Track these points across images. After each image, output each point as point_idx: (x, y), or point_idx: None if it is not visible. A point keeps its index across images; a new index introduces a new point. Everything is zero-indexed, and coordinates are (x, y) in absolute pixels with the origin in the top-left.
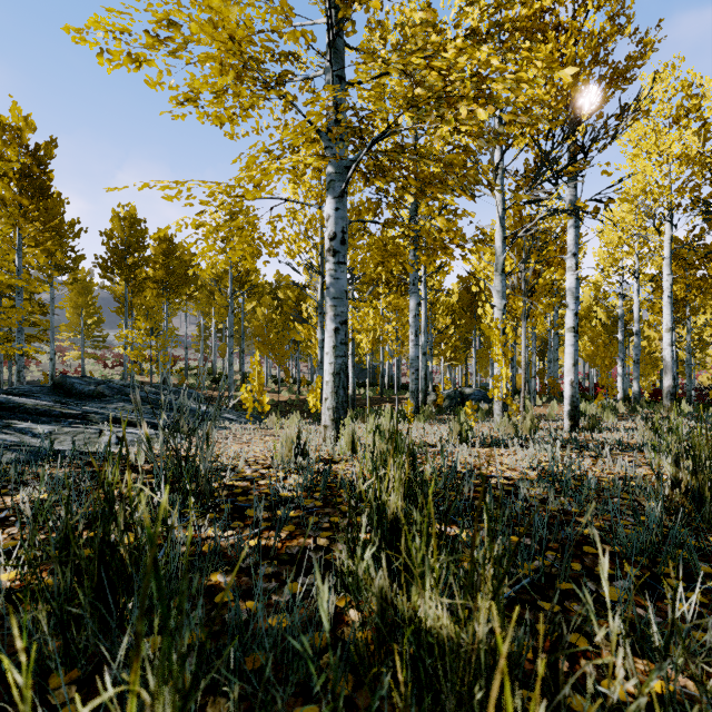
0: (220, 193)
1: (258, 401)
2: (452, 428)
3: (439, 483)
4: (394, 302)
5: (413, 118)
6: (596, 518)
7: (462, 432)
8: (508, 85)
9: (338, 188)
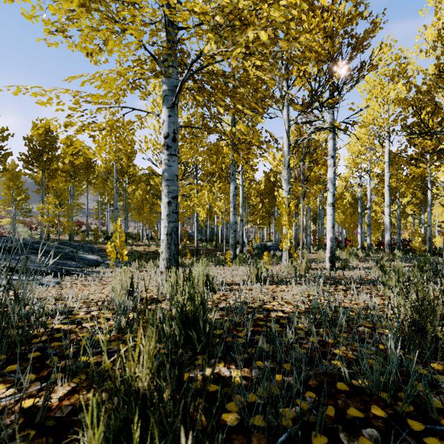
0: (74, 96)
1: (135, 251)
2: (252, 271)
3: (199, 347)
4: (223, 187)
5: (217, 44)
6: (347, 349)
7: (258, 273)
8: (282, 12)
9: (170, 101)
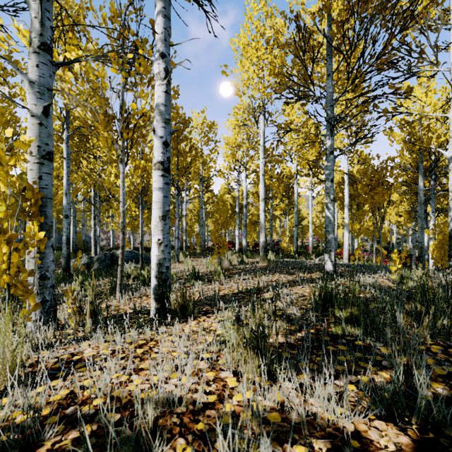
0: None
1: None
2: None
3: None
4: None
5: None
6: None
7: None
8: None
9: None
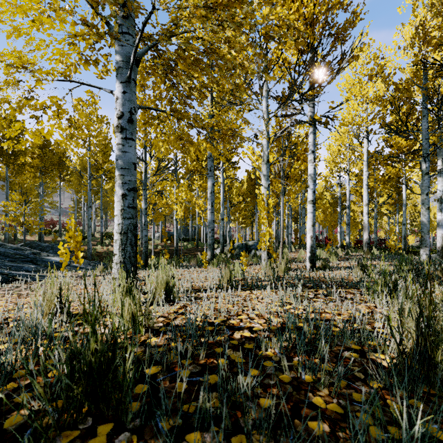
0: None
1: (110, 252)
2: (223, 275)
3: None
4: (203, 185)
5: None
6: (330, 393)
7: (231, 277)
8: None
9: (125, 74)
